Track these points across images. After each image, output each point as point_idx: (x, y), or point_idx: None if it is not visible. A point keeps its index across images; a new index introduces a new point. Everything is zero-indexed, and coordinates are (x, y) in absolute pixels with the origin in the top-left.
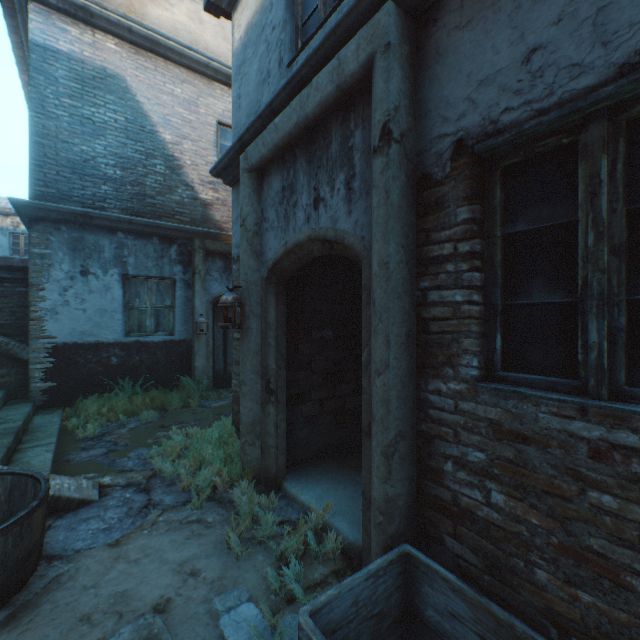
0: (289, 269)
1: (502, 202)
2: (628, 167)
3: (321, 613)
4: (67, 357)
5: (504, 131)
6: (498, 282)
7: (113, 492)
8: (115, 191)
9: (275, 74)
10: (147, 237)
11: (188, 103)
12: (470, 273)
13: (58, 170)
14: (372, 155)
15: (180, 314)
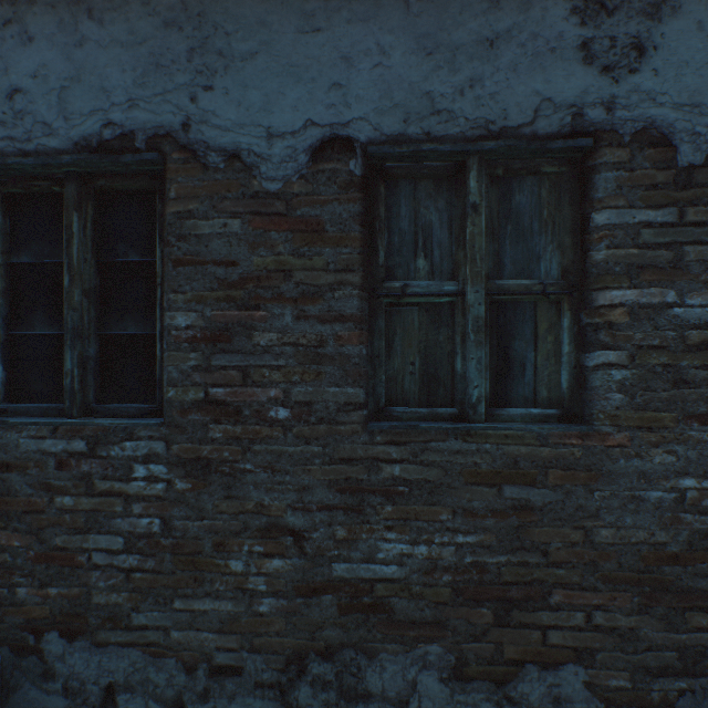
0: None
1: (9, 229)
2: (101, 228)
3: None
4: None
5: None
6: (1, 311)
7: None
8: None
9: None
10: None
11: None
12: None
13: None
14: None
15: None
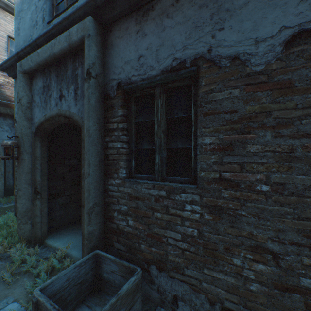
0: (48, 128)
1: (135, 110)
2: (167, 104)
3: (47, 288)
4: None
5: (133, 83)
6: (133, 140)
7: None
8: None
9: (40, 24)
10: None
11: None
12: (123, 136)
13: None
14: (84, 81)
15: None
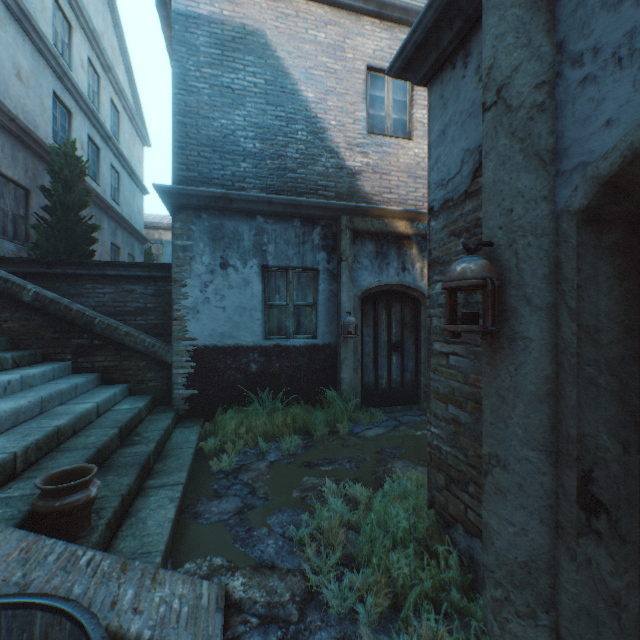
0: None
1: None
2: None
3: None
4: (207, 362)
5: None
6: None
7: (244, 633)
8: (254, 168)
9: None
10: (287, 220)
11: (332, 49)
12: None
13: (199, 151)
14: None
15: (323, 312)
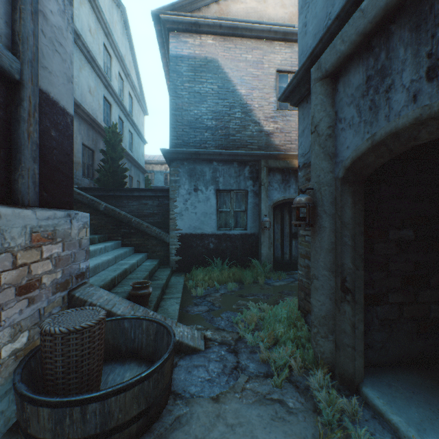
0: (372, 165)
1: None
2: None
3: None
4: (187, 242)
5: None
6: None
7: (213, 346)
8: (211, 135)
9: None
10: (230, 163)
11: (256, 63)
12: None
13: (182, 128)
14: None
15: (250, 215)
